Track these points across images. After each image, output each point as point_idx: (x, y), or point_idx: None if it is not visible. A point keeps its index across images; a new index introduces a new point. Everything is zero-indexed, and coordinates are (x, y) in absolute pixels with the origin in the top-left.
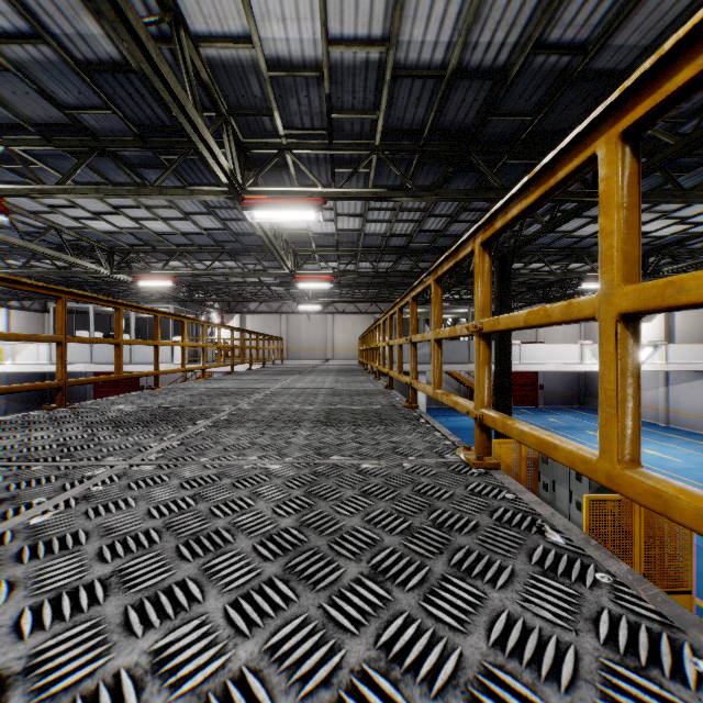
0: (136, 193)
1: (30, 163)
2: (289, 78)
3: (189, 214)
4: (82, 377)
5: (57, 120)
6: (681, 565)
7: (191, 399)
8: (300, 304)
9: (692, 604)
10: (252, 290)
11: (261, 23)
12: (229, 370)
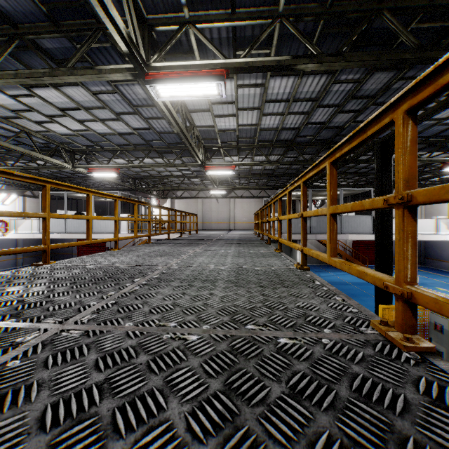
0: (50, 76)
1: None
2: None
3: (119, 114)
4: (70, 241)
5: None
6: None
7: (38, 291)
8: (210, 190)
9: None
10: (177, 181)
11: None
12: (158, 238)
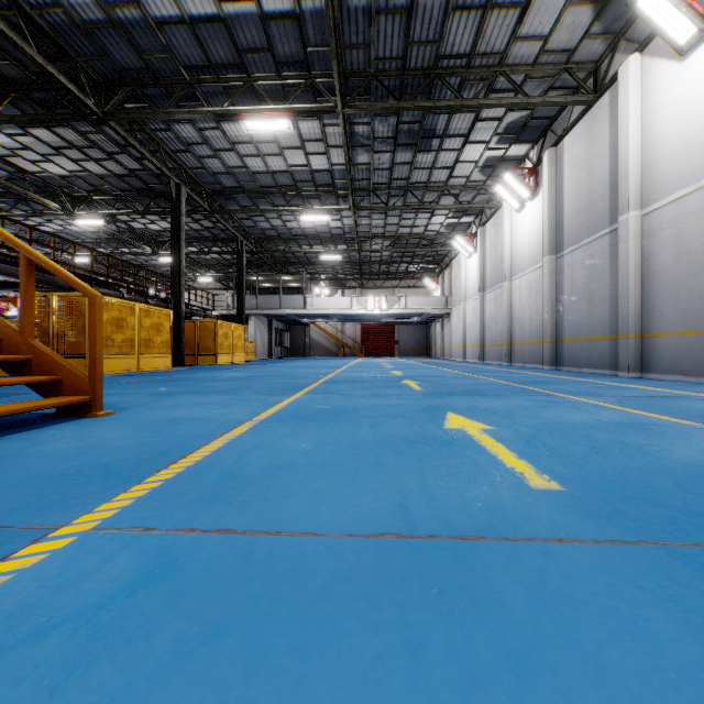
0: (36, 216)
1: (3, 204)
2: (70, 179)
3: None
4: None
5: (6, 191)
6: (213, 345)
7: None
8: (197, 278)
9: (216, 359)
10: None
11: (48, 169)
12: None
